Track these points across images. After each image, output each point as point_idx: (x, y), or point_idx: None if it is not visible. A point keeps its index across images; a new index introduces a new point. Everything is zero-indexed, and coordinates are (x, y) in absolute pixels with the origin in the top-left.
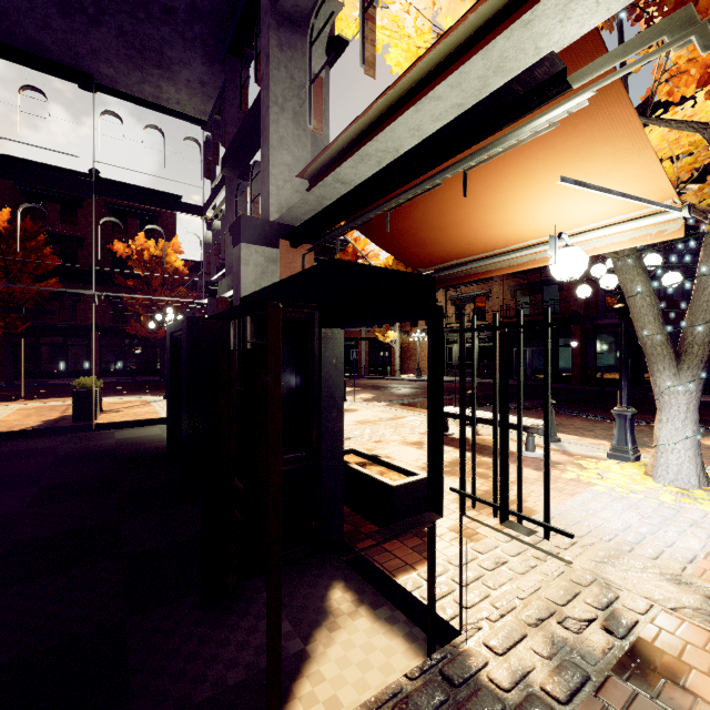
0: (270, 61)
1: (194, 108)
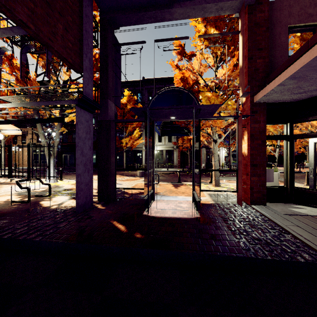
0: None
1: None
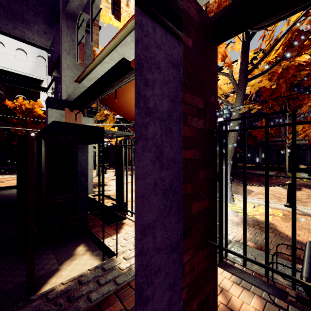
0: (62, 33)
1: (42, 42)
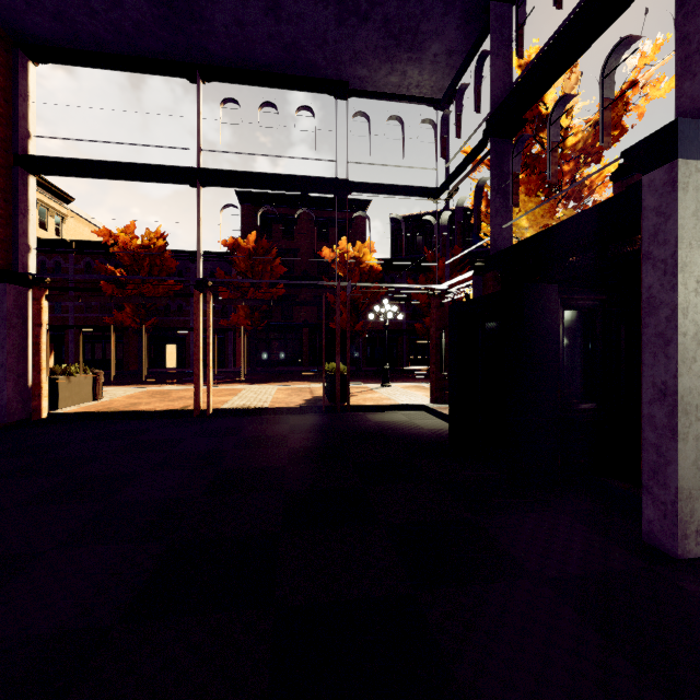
0: None
1: (432, 87)
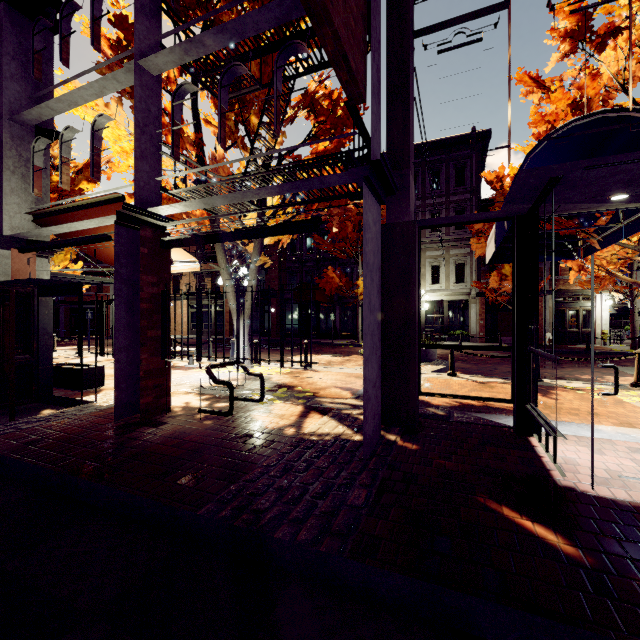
0: (4, 146)
1: None
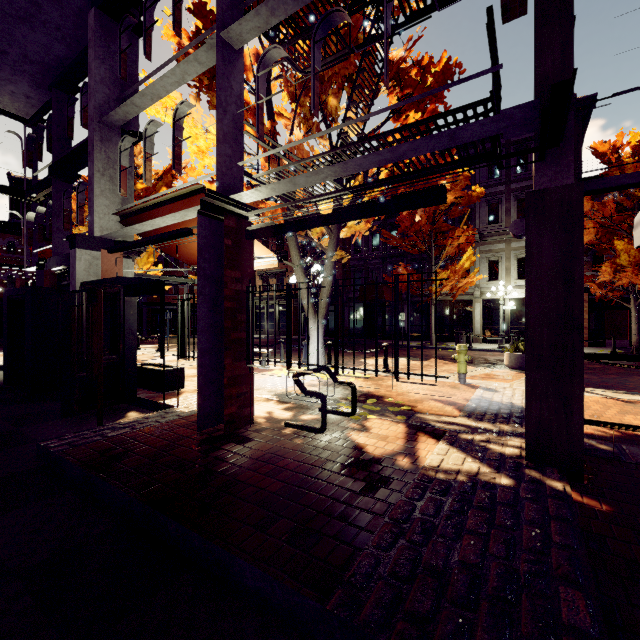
0: (95, 149)
1: (16, 109)
